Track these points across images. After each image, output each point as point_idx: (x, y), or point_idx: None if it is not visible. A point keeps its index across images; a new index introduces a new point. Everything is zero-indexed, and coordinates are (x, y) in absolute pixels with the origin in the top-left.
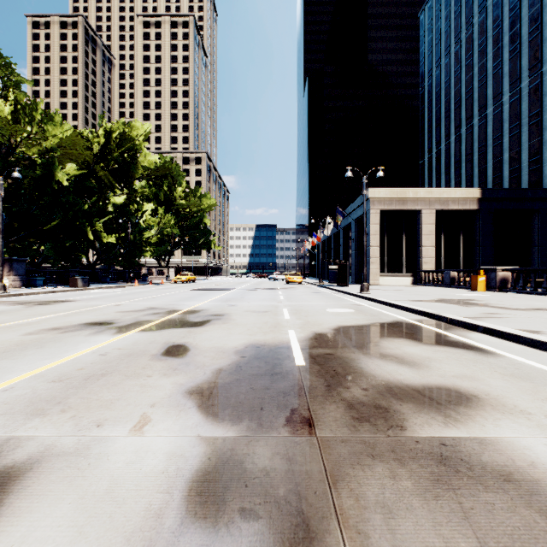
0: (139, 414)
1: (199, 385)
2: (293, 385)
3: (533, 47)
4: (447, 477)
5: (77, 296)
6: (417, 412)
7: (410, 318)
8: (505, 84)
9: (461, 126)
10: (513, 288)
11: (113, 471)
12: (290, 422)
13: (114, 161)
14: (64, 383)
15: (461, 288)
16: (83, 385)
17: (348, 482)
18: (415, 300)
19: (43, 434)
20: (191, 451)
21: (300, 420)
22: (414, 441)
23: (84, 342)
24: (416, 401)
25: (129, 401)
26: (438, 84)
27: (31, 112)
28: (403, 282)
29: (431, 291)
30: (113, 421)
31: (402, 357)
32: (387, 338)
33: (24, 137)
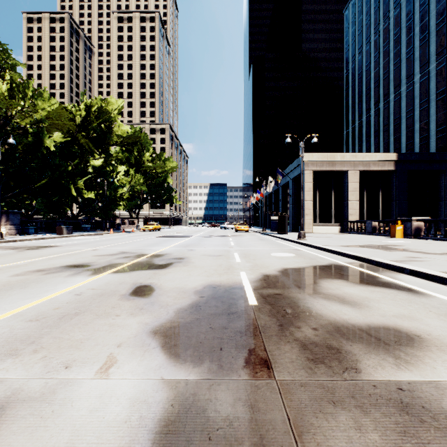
0: (106, 355)
1: (163, 324)
2: (248, 325)
3: (440, 36)
4: (413, 428)
5: (62, 242)
6: (368, 353)
7: (343, 261)
8: (416, 66)
9: (379, 102)
10: (426, 235)
11: (75, 420)
12: (248, 364)
13: (93, 130)
14: (40, 322)
15: (382, 235)
16: (57, 325)
17: (313, 434)
18: (345, 245)
19: (12, 376)
20: (154, 396)
21: (258, 361)
22: (372, 385)
23: (62, 282)
24: (364, 341)
25: (97, 341)
26: (360, 67)
27: (24, 89)
28: (332, 230)
29: (357, 238)
30: (80, 362)
31: (343, 297)
32: (327, 279)
33: (18, 110)
